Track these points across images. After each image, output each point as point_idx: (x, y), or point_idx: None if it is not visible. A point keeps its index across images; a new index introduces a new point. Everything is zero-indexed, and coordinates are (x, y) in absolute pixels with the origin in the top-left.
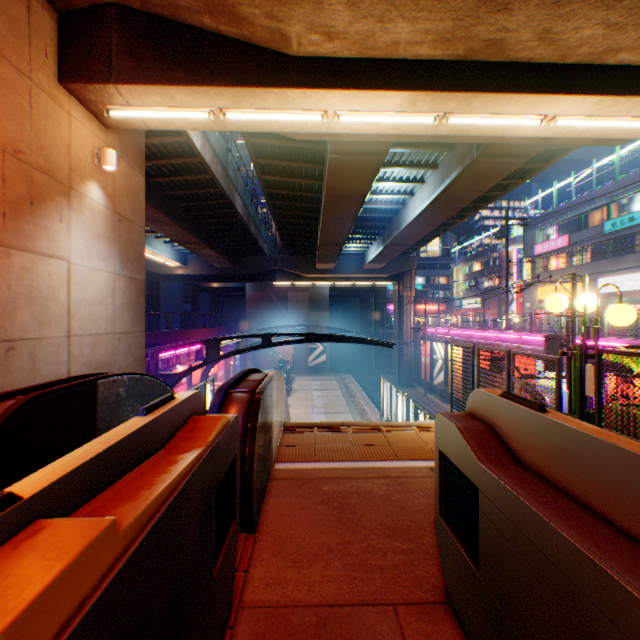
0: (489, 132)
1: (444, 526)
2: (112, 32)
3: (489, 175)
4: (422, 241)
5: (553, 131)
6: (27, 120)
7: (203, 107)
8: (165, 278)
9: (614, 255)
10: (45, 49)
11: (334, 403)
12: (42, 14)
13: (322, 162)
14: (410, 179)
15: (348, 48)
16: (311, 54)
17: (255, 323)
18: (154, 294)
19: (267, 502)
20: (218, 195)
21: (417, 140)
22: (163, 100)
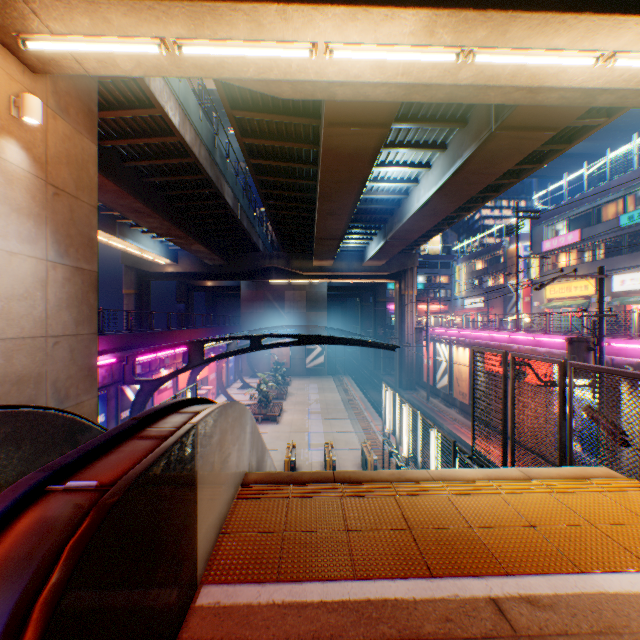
0: (525, 79)
1: None
2: None
3: (507, 154)
4: (425, 236)
5: (607, 78)
6: None
7: (151, 36)
8: (155, 276)
9: (631, 251)
10: None
11: (332, 408)
12: None
13: (317, 142)
14: (415, 163)
15: None
16: None
17: (250, 323)
18: (143, 293)
19: None
20: (204, 183)
21: (429, 99)
22: (94, 24)
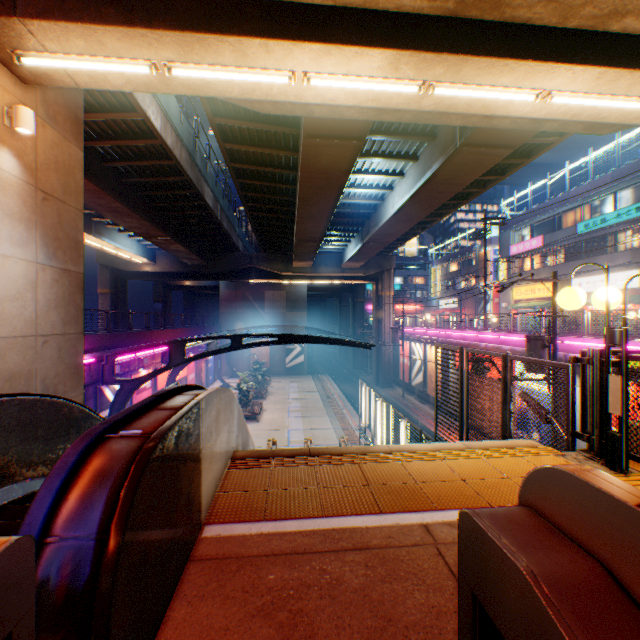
0: (478, 109)
1: None
2: None
3: (472, 167)
4: (401, 240)
5: (547, 111)
6: None
7: (142, 58)
8: (132, 275)
9: (587, 256)
10: None
11: (311, 406)
12: None
13: (296, 149)
14: (389, 172)
15: None
16: None
17: (230, 323)
18: (119, 292)
19: (170, 618)
20: (185, 185)
21: (398, 120)
22: (89, 45)
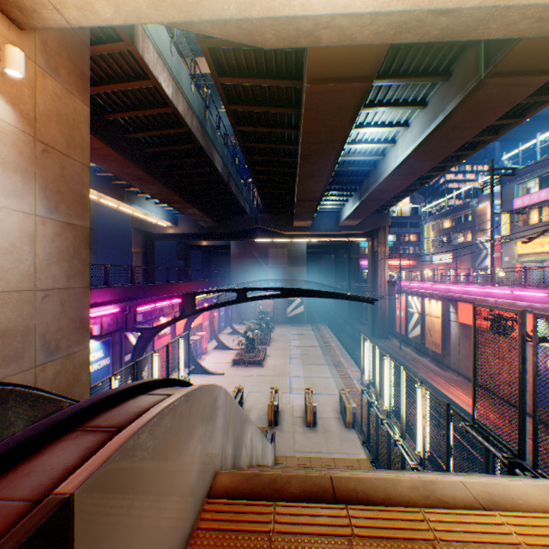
0: None
1: None
2: None
3: (494, 104)
4: (397, 197)
5: None
6: None
7: None
8: (158, 237)
9: None
10: None
11: (311, 354)
12: None
13: (298, 106)
14: (393, 123)
15: None
16: None
17: (239, 277)
18: (149, 251)
19: None
20: (197, 152)
21: (421, 38)
22: None
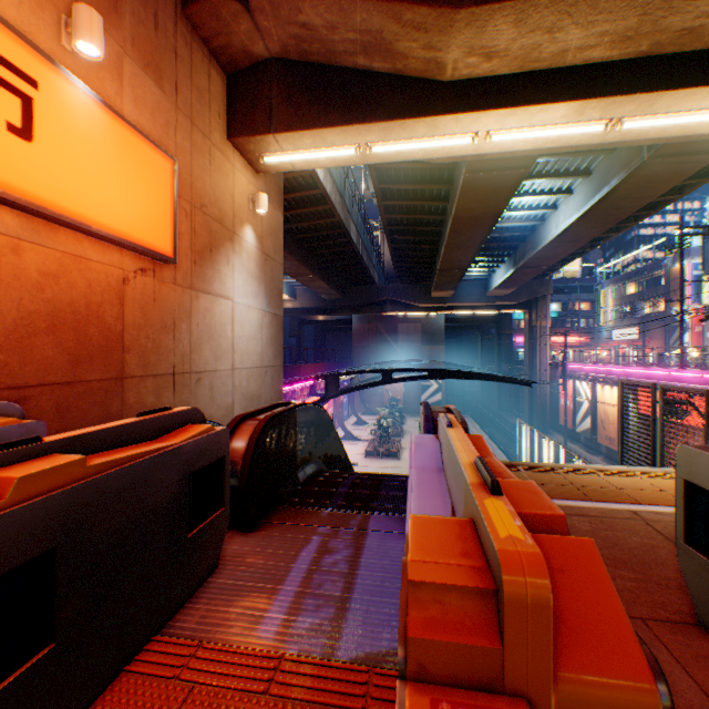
0: (674, 132)
1: (692, 552)
2: (271, 85)
3: (663, 178)
4: (561, 261)
5: None
6: (208, 177)
7: (350, 144)
8: None
9: None
10: (218, 111)
11: None
12: (217, 80)
13: (450, 181)
14: (553, 190)
15: (507, 65)
16: (465, 77)
17: (362, 358)
18: None
19: None
20: (333, 225)
21: (575, 149)
22: (314, 142)
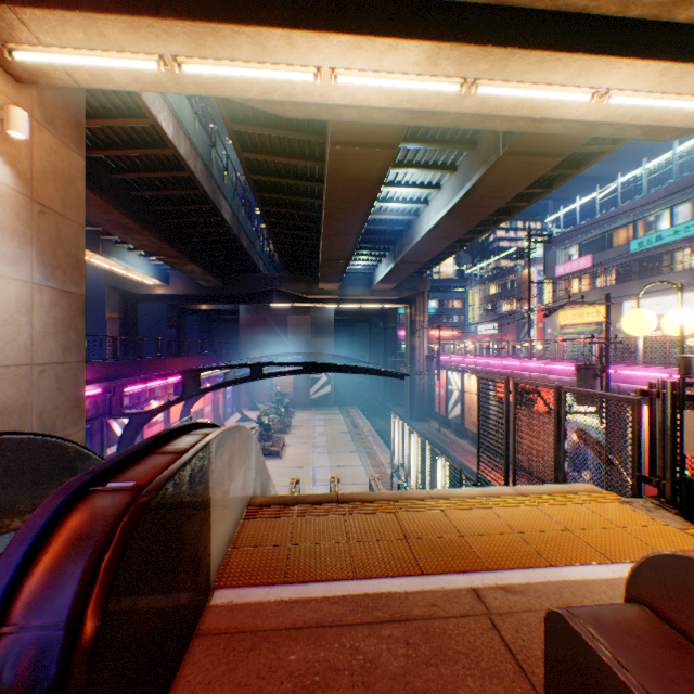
0: (526, 111)
1: None
2: None
3: (516, 178)
4: (436, 259)
5: (603, 113)
6: None
7: (149, 53)
8: (143, 298)
9: (640, 277)
10: None
11: (339, 441)
12: None
13: (322, 159)
14: (425, 184)
15: None
16: None
17: (250, 350)
18: (130, 317)
19: None
20: (200, 199)
21: (436, 124)
22: (89, 38)
